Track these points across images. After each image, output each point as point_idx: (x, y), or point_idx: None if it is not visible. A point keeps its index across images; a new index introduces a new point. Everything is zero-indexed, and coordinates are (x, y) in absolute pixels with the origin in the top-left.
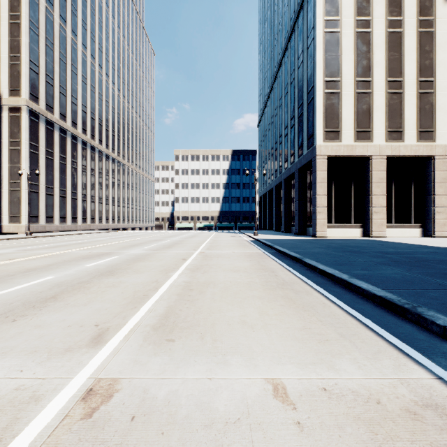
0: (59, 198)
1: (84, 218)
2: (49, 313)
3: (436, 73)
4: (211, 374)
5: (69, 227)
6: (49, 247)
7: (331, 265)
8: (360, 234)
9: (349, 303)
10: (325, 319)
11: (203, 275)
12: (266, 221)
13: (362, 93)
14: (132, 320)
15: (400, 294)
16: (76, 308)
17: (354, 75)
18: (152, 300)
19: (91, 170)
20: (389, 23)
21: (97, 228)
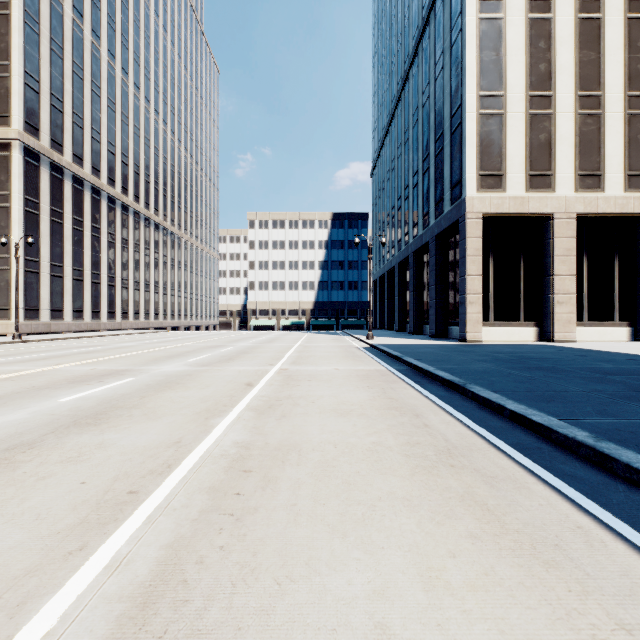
0: (72, 282)
1: (112, 312)
2: None
3: None
4: None
5: (88, 325)
6: (32, 359)
7: (528, 400)
8: (534, 337)
9: None
10: (634, 617)
11: (279, 425)
12: (383, 316)
13: (539, 116)
14: (31, 627)
15: None
16: None
17: (525, 87)
18: (140, 515)
19: (122, 241)
20: (580, 4)
21: (131, 326)
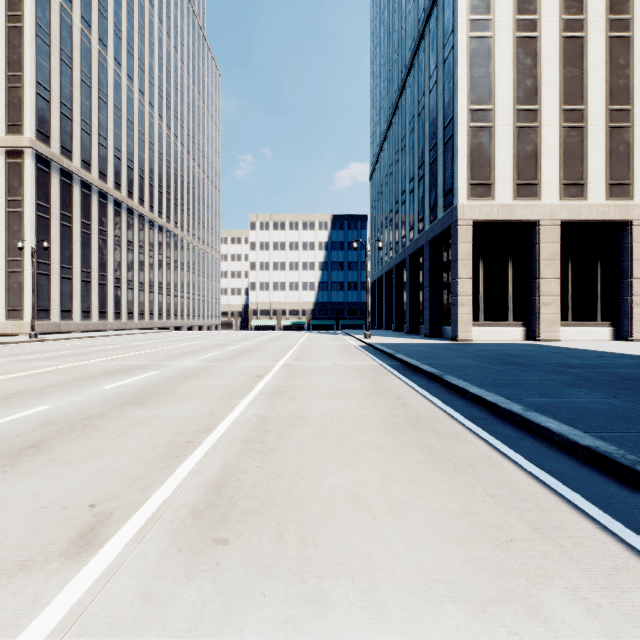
0: (81, 284)
1: (118, 312)
2: (17, 480)
3: (634, 98)
4: (293, 632)
5: (95, 325)
6: (58, 356)
7: (489, 386)
8: (522, 336)
9: (533, 458)
10: (499, 492)
11: (287, 404)
12: (382, 316)
13: (525, 128)
14: (157, 495)
15: (619, 442)
16: (66, 468)
17: (513, 101)
18: (199, 452)
19: (127, 243)
20: (565, 24)
21: (136, 326)
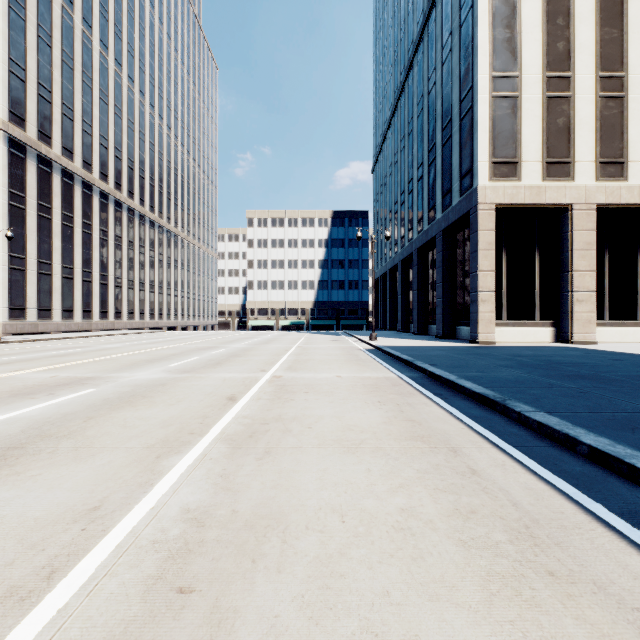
0: (61, 280)
1: (104, 311)
2: None
3: None
4: None
5: (78, 325)
6: None
7: (602, 427)
8: (551, 337)
9: None
10: None
11: (259, 470)
12: (385, 316)
13: (556, 98)
14: None
15: None
16: None
17: (542, 67)
18: None
19: (115, 238)
20: None
21: (125, 326)
